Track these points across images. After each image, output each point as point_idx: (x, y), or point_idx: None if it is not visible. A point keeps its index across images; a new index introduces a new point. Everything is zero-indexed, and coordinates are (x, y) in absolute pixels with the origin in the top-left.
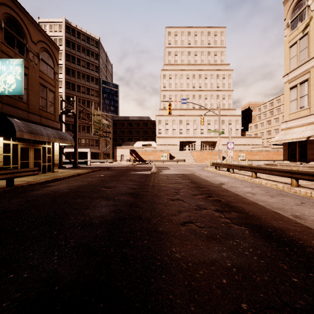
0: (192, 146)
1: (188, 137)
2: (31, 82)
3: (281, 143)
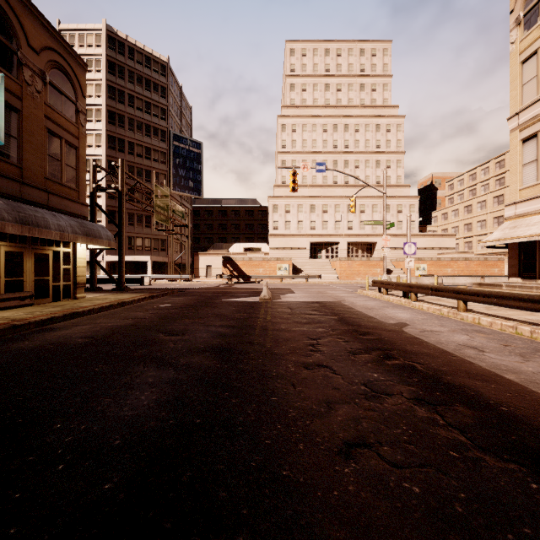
0: (332, 252)
1: (325, 235)
2: (28, 126)
3: (502, 245)
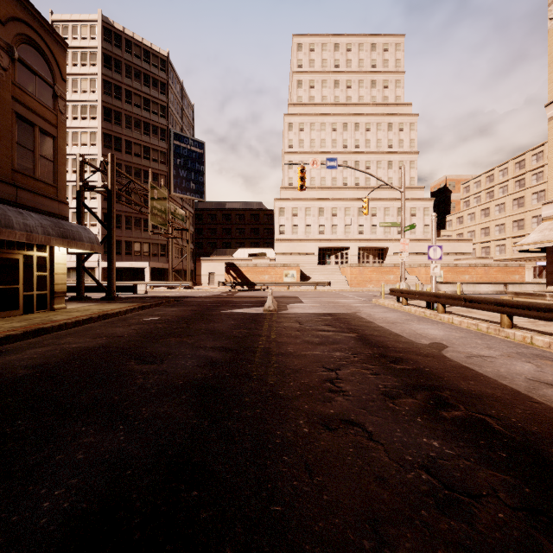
0: (341, 257)
1: (334, 240)
2: None
3: (537, 249)
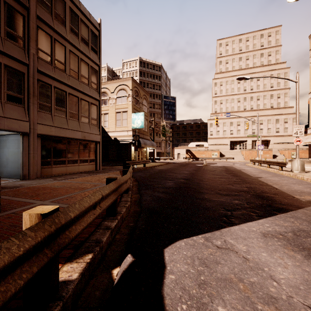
0: (243, 146)
1: (238, 137)
2: None
3: None
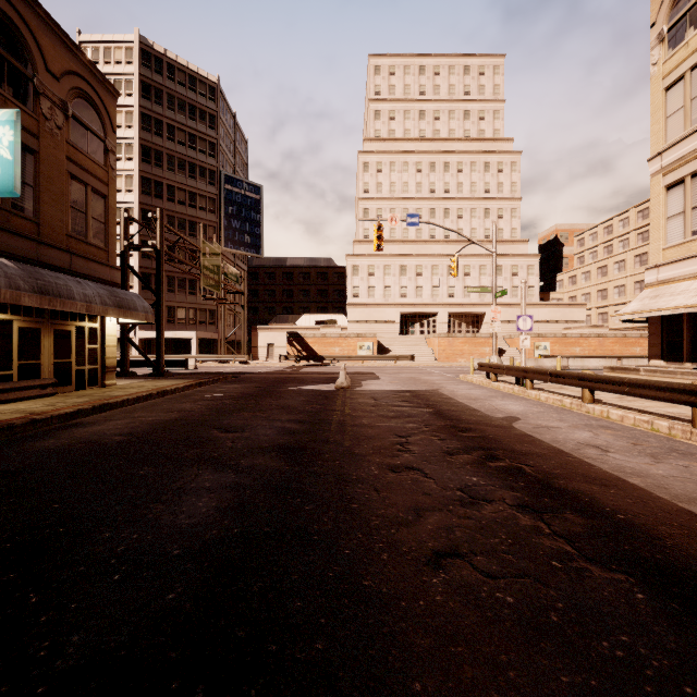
0: (428, 326)
1: (419, 305)
2: (47, 171)
3: (642, 319)
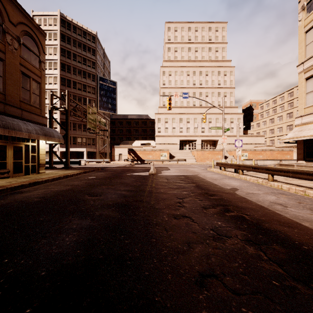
0: (192, 146)
1: (188, 136)
2: (9, 69)
3: (293, 141)
